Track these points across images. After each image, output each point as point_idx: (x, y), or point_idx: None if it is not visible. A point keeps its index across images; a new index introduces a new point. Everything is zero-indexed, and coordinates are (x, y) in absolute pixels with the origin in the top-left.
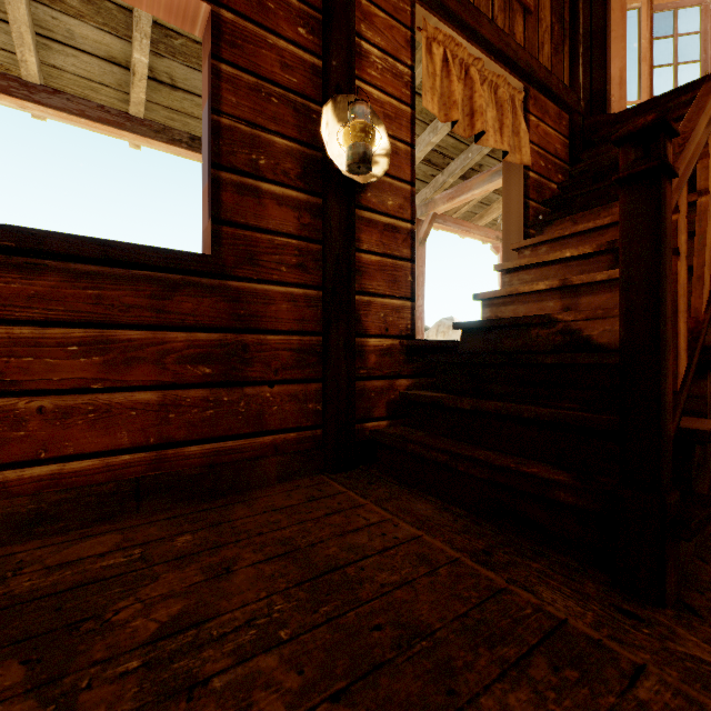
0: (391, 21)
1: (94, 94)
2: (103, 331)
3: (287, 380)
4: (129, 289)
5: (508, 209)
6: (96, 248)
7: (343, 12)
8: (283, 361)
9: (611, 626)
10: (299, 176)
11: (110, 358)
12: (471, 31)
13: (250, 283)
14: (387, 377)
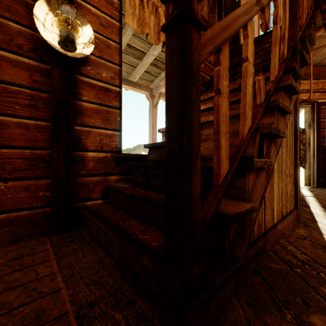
0: None
1: None
2: None
3: (20, 178)
4: None
5: None
6: None
7: None
8: (17, 166)
9: None
10: (31, 49)
11: None
12: None
13: None
14: (102, 174)
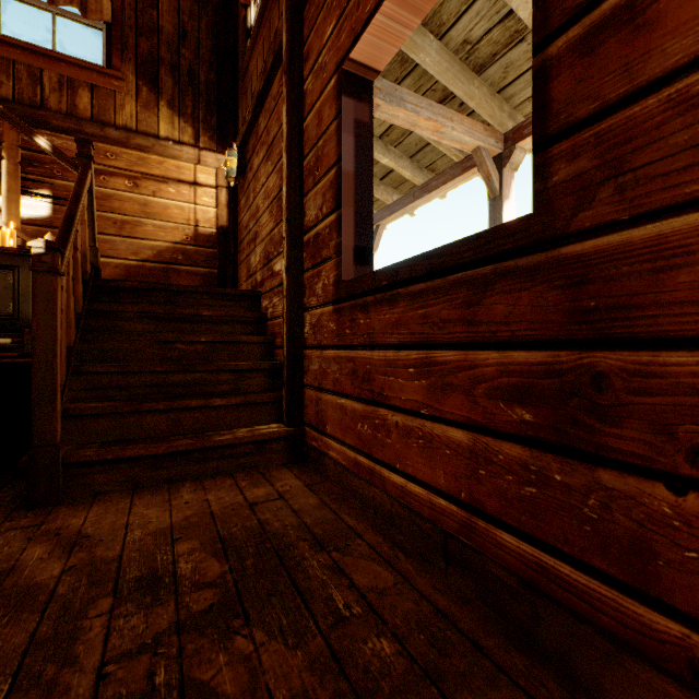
0: None
1: None
2: (428, 352)
3: None
4: (444, 301)
5: None
6: (423, 264)
7: None
8: None
9: None
10: None
11: (432, 382)
12: None
13: (610, 235)
14: None
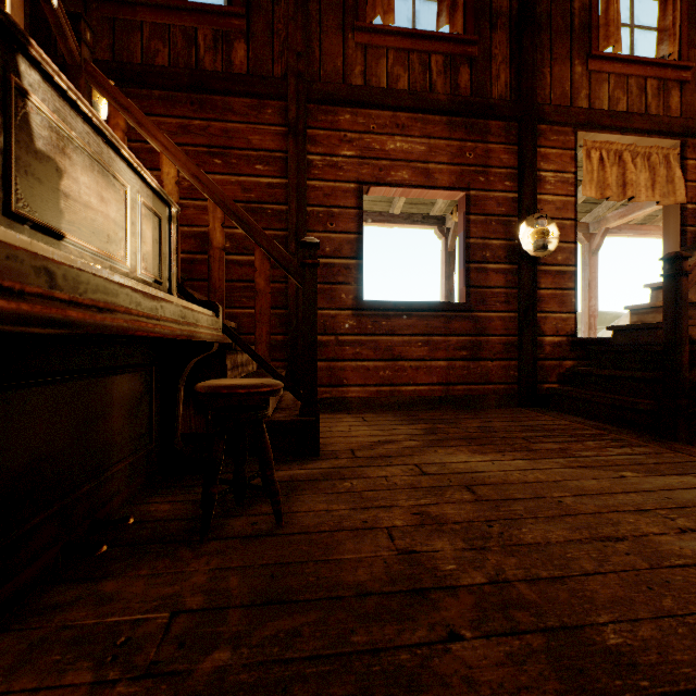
0: (560, 152)
1: (375, 207)
2: (428, 337)
3: (499, 359)
4: (436, 320)
5: (666, 235)
6: (426, 305)
7: (530, 167)
8: (497, 349)
9: (645, 441)
10: (505, 256)
11: (430, 348)
12: (623, 129)
13: (482, 313)
14: (557, 359)
